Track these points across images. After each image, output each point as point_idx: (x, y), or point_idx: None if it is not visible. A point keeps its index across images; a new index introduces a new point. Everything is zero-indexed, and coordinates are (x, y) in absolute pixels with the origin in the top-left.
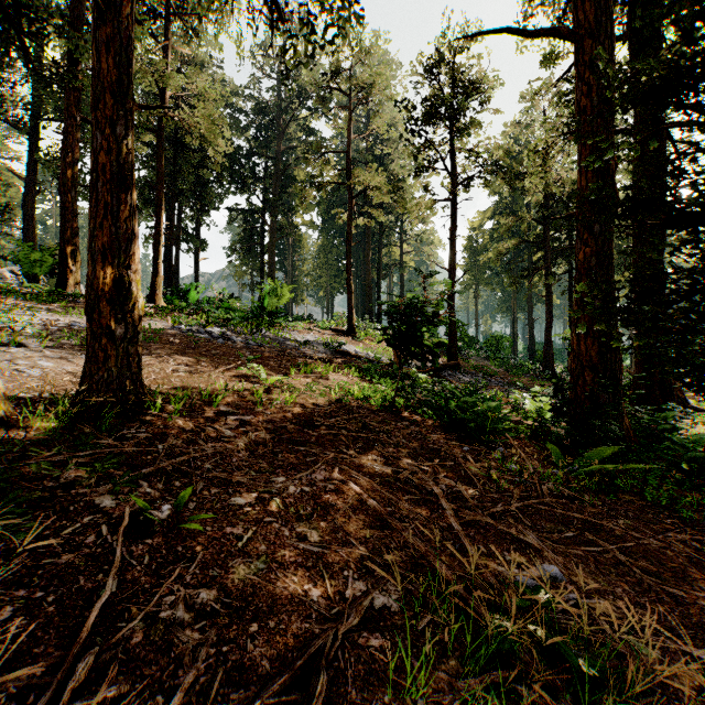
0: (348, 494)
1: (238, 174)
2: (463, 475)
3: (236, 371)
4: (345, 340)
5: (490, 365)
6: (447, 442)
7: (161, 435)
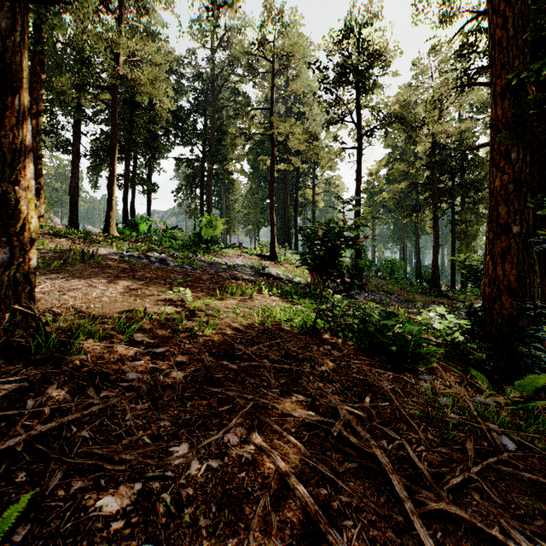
0: (269, 466)
1: (183, 130)
2: (398, 417)
3: (154, 298)
4: (268, 264)
5: (387, 284)
6: (371, 369)
7: (42, 383)
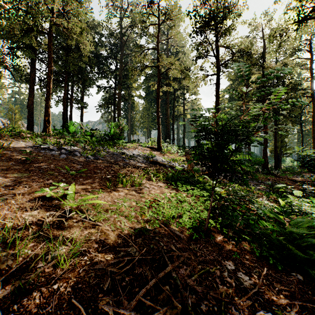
0: None
1: (102, 69)
2: None
3: None
4: (156, 153)
5: None
6: None
7: None
